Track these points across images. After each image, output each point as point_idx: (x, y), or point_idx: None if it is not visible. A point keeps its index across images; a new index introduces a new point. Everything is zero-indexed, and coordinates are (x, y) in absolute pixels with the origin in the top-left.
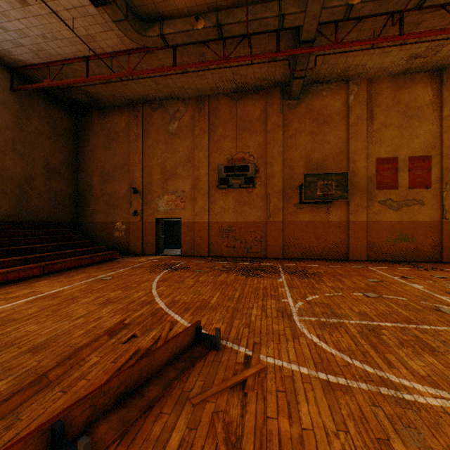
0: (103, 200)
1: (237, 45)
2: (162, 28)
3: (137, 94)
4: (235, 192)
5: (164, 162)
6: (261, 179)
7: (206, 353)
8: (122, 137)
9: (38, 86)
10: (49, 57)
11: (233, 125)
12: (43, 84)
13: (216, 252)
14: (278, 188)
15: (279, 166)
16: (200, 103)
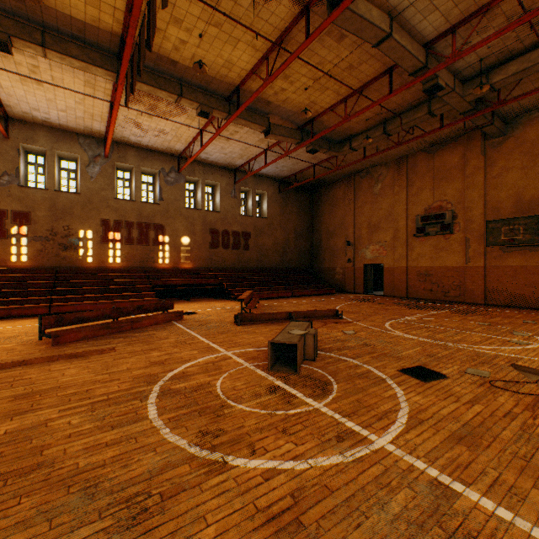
0: (327, 252)
1: (408, 130)
2: (350, 144)
3: (348, 171)
4: (432, 239)
5: (370, 218)
6: (459, 225)
7: (336, 318)
8: (340, 203)
9: (290, 188)
10: (295, 171)
11: (429, 177)
12: (293, 186)
13: (413, 294)
14: (477, 233)
15: (479, 209)
16: (399, 164)
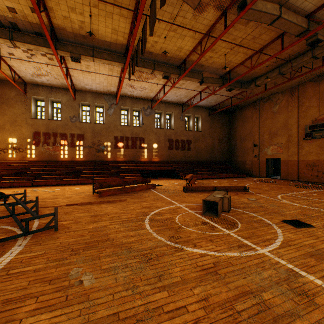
0: (240, 150)
1: (297, 70)
2: (255, 83)
3: (254, 99)
4: (318, 141)
5: (270, 128)
6: None
7: (244, 191)
8: (249, 119)
9: (216, 112)
10: (219, 102)
11: (315, 98)
12: (217, 111)
13: (303, 178)
14: None
15: None
16: (291, 91)
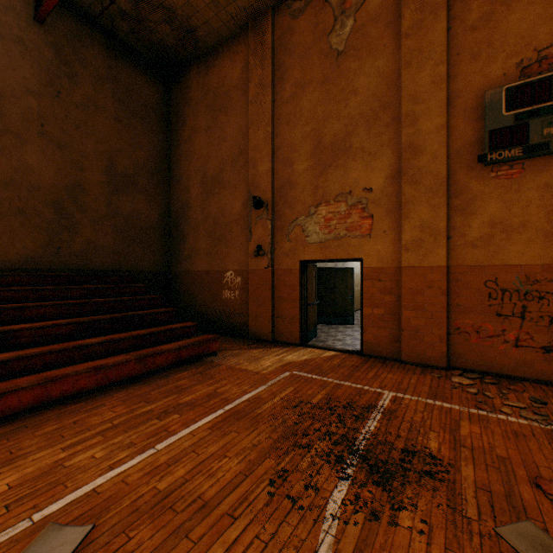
0: (204, 230)
1: None
2: None
3: None
4: None
5: (319, 126)
6: None
7: None
8: (235, 99)
9: None
10: None
11: None
12: None
13: (472, 357)
14: None
15: None
16: None
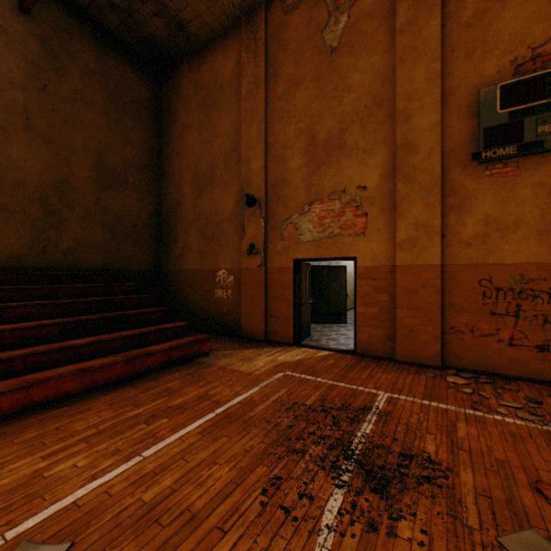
0: (196, 228)
1: None
2: None
3: None
4: (549, 164)
5: (313, 123)
6: None
7: None
8: (228, 95)
9: None
10: None
11: None
12: None
13: (467, 356)
14: None
15: None
16: None
